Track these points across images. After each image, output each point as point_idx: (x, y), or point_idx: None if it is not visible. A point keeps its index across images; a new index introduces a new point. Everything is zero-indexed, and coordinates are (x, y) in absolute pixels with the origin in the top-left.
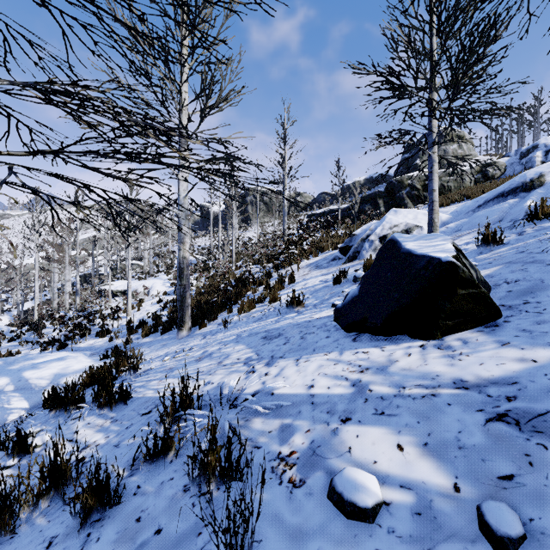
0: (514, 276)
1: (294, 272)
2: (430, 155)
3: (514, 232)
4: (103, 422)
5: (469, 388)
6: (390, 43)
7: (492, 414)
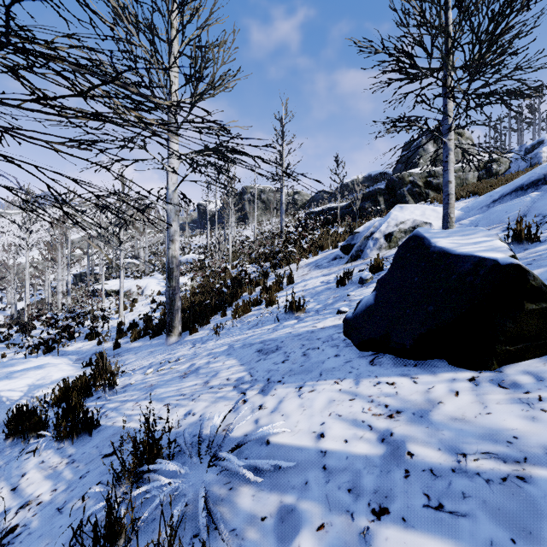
0: None
1: (292, 272)
2: (445, 142)
3: None
4: (58, 462)
5: None
6: (400, 18)
7: None
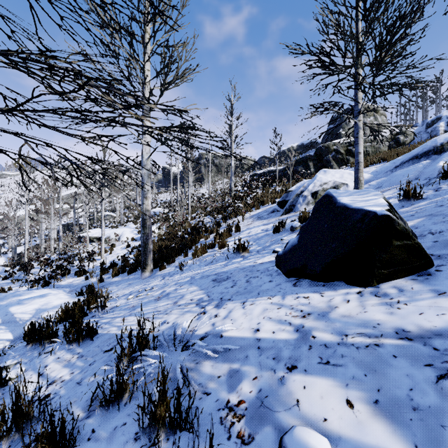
0: (437, 227)
1: (239, 222)
2: (356, 122)
3: (430, 188)
4: (71, 357)
5: (413, 339)
6: (322, 27)
7: (443, 370)
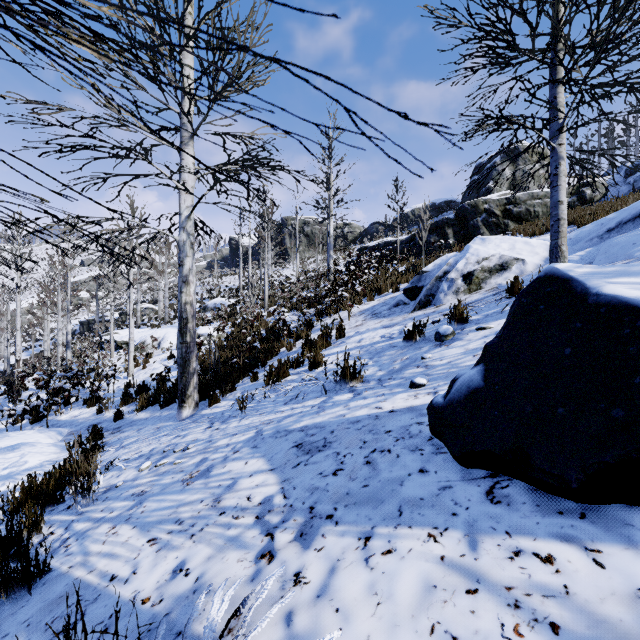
0: None
1: (343, 322)
2: (554, 148)
3: None
4: None
5: None
6: None
7: None
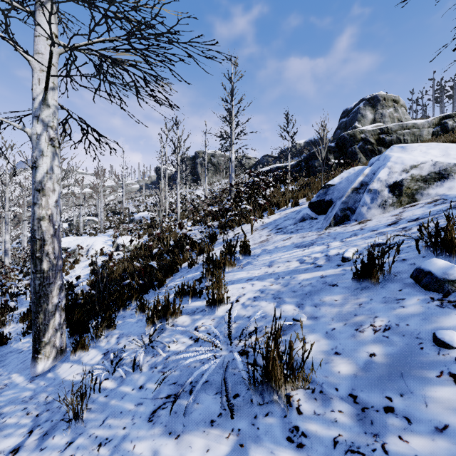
0: None
1: (246, 236)
2: None
3: None
4: None
5: None
6: None
7: None
